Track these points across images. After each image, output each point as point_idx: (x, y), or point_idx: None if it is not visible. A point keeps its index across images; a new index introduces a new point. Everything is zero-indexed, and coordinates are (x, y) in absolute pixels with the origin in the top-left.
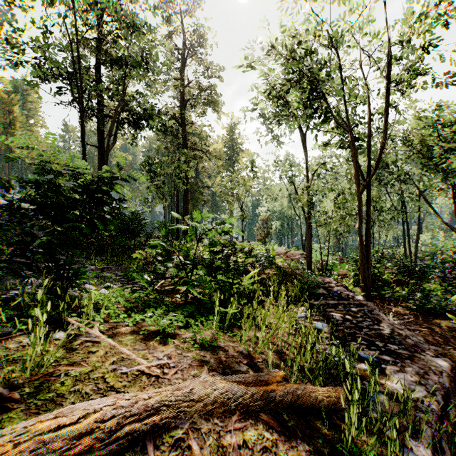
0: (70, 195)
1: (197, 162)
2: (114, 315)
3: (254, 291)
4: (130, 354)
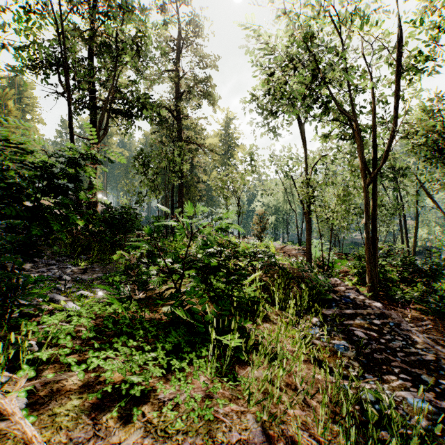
0: (12, 181)
1: (192, 156)
2: (64, 353)
3: (257, 299)
4: None
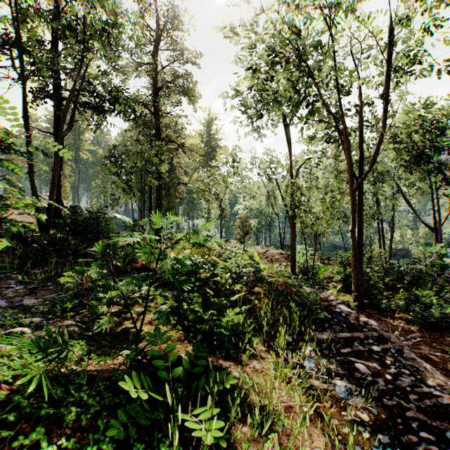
0: None
1: (172, 156)
2: None
3: (242, 327)
4: None
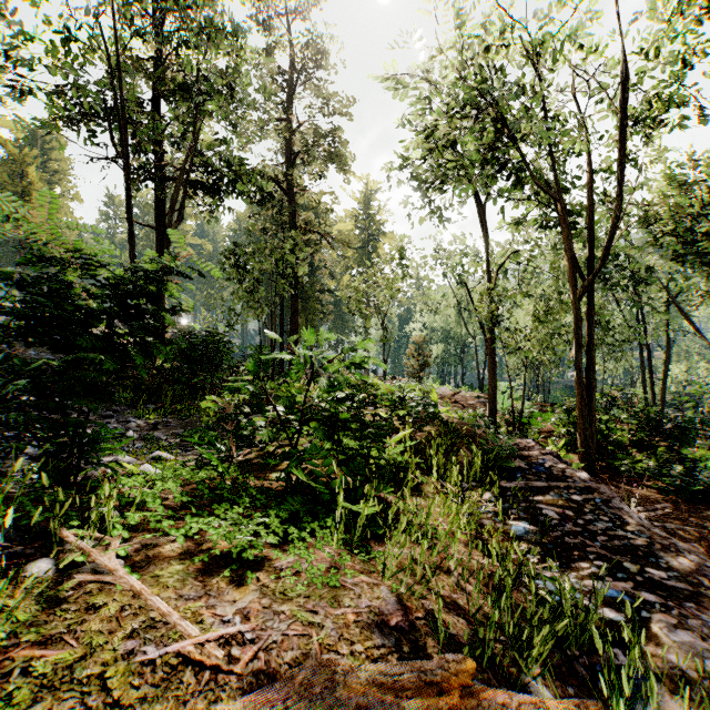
0: (82, 303)
1: (313, 251)
2: (154, 519)
3: (405, 465)
4: (167, 612)
